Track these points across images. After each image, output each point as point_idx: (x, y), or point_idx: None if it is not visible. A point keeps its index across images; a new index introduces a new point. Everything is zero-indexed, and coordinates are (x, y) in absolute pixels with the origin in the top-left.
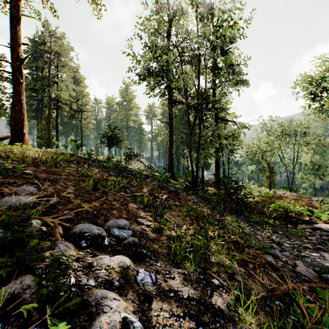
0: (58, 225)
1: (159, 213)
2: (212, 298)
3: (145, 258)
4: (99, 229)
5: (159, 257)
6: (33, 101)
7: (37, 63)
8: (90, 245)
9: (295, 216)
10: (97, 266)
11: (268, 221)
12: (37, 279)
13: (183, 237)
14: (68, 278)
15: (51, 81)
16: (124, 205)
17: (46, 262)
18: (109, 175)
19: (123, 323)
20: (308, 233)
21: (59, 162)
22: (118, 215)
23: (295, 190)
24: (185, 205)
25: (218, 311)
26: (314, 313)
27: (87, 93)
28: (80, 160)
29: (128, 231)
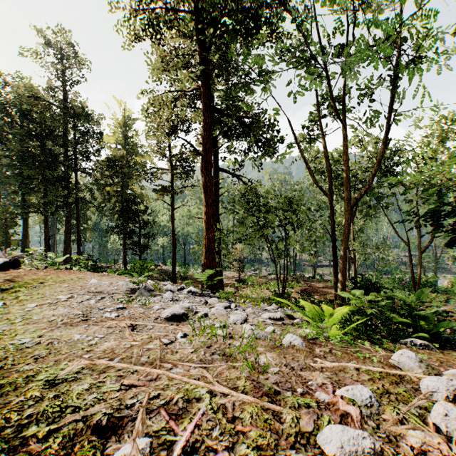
0: None
1: None
2: None
3: None
4: None
5: None
6: None
7: None
8: None
9: None
10: None
11: None
12: None
13: None
14: None
15: None
16: None
17: None
18: None
19: None
20: None
21: None
22: None
23: (224, 267)
24: None
25: None
26: None
27: None
28: None
29: None
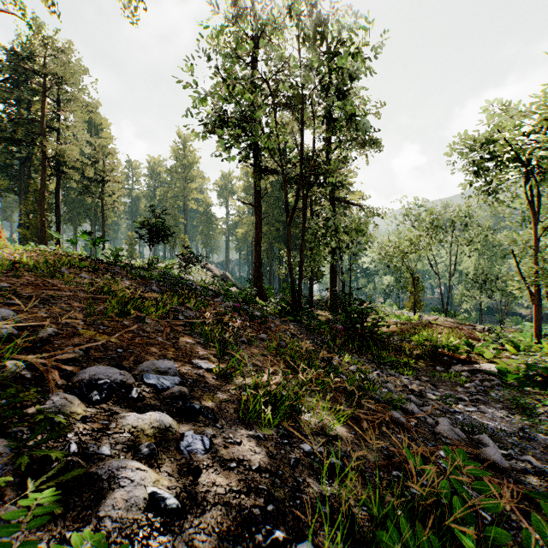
0: (53, 369)
1: (229, 351)
2: (296, 469)
3: (197, 417)
4: (123, 373)
5: (220, 415)
6: (12, 159)
7: (20, 93)
8: (107, 399)
9: (448, 353)
10: (116, 427)
11: (408, 362)
12: (13, 444)
13: (265, 386)
14: (66, 445)
15: (46, 127)
16: (171, 339)
17: (29, 424)
18: (150, 291)
19: (150, 501)
20: (465, 378)
21: (60, 269)
22: (160, 354)
23: (452, 315)
24: (276, 339)
25: (301, 485)
26: (430, 477)
27: (113, 150)
28: (100, 265)
29: (174, 378)
